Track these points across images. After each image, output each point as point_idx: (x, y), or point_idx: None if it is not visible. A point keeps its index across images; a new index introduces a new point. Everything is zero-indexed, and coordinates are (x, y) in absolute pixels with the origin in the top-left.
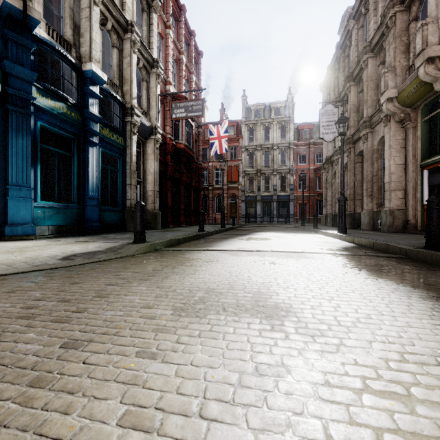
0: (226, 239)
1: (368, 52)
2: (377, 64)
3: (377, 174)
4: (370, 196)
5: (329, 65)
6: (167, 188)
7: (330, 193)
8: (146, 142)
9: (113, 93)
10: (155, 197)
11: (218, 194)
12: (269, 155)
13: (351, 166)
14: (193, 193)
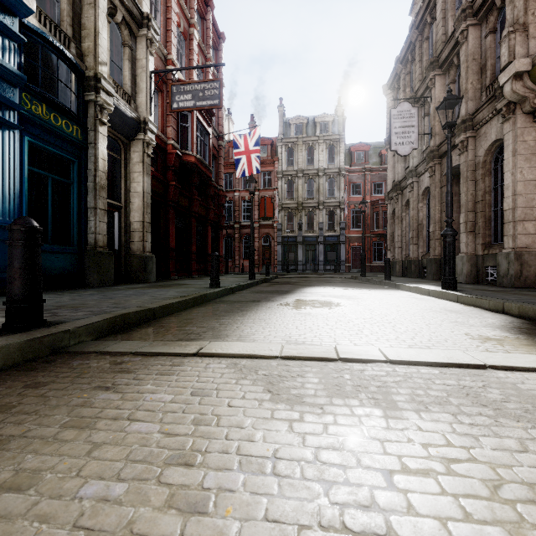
0: (256, 305)
1: (470, 17)
2: (483, 36)
3: (483, 199)
4: (471, 233)
5: (398, 56)
6: (168, 220)
7: (399, 231)
8: (131, 145)
9: (54, 42)
10: (144, 232)
11: (247, 234)
12: (314, 183)
13: (436, 190)
14: (211, 230)
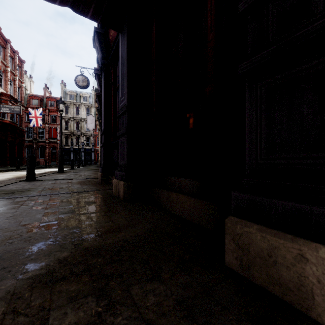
0: None
1: None
2: None
3: None
4: None
5: None
6: None
7: None
8: None
9: None
10: None
11: (41, 146)
12: (79, 124)
13: None
14: (17, 147)
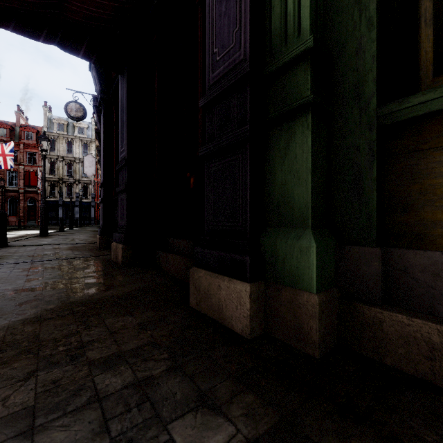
0: None
1: None
2: None
3: None
4: None
5: None
6: None
7: None
8: None
9: None
10: None
11: (12, 197)
12: (72, 166)
13: None
14: None
